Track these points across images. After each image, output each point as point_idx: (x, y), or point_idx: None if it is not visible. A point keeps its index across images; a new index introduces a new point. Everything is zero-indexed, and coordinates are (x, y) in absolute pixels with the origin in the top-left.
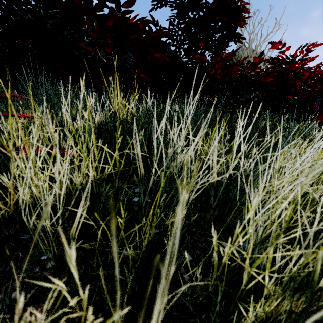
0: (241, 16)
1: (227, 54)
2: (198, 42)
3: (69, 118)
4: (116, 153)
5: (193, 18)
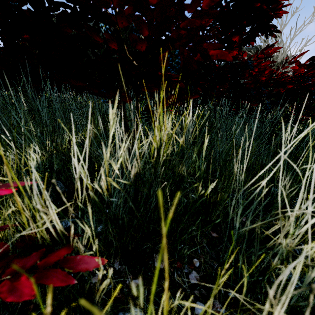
0: (280, 4)
1: (274, 49)
2: (232, 35)
3: (86, 178)
4: (210, 304)
5: (226, 7)
